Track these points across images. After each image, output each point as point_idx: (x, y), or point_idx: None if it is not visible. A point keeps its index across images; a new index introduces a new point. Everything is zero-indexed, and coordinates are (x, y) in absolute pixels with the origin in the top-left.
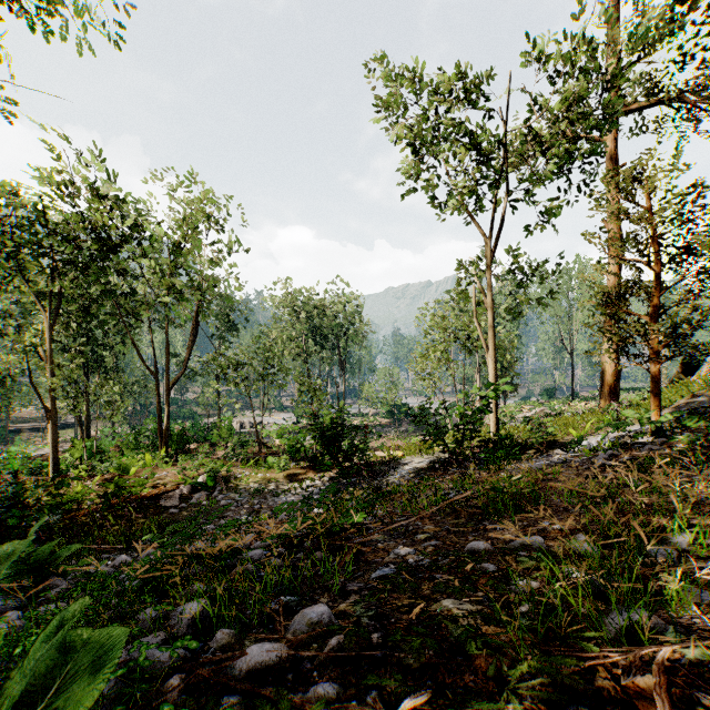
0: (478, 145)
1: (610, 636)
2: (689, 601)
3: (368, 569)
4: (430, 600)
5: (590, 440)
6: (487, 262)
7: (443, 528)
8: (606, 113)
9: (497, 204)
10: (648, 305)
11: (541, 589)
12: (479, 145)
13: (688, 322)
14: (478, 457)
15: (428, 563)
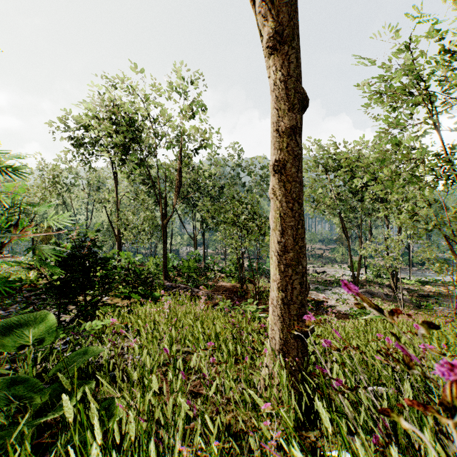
0: None
1: None
2: None
3: None
4: None
5: None
6: None
7: None
8: None
9: None
10: None
11: None
12: None
13: None
14: None
15: None
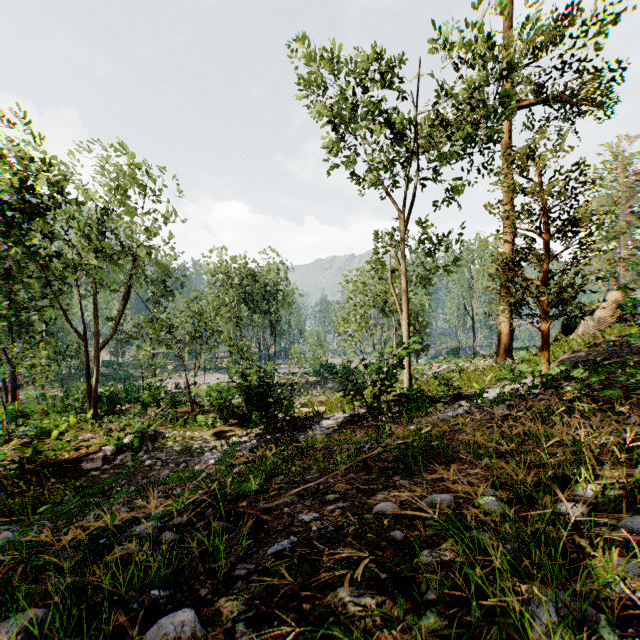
0: (393, 124)
1: (534, 634)
2: (618, 579)
3: (266, 542)
4: (326, 587)
5: (490, 393)
6: (401, 233)
7: (353, 486)
8: (503, 103)
9: (410, 182)
10: (539, 271)
11: (451, 563)
12: (394, 124)
13: (573, 285)
14: (393, 410)
15: (330, 533)
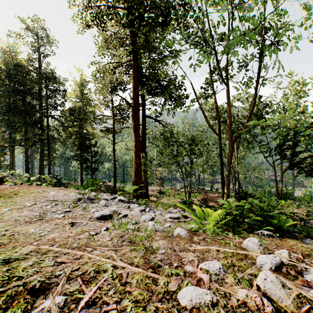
0: None
1: None
2: None
3: None
4: None
5: None
6: None
7: None
8: None
9: None
10: None
11: None
12: None
13: None
14: None
15: None
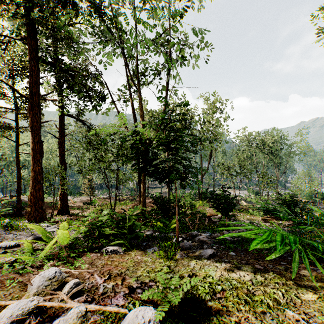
0: None
1: None
2: None
3: None
4: None
5: None
6: None
7: None
8: None
9: None
10: None
11: None
12: None
13: None
14: None
15: None
